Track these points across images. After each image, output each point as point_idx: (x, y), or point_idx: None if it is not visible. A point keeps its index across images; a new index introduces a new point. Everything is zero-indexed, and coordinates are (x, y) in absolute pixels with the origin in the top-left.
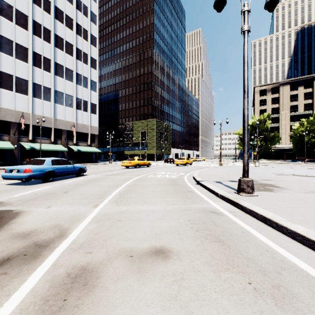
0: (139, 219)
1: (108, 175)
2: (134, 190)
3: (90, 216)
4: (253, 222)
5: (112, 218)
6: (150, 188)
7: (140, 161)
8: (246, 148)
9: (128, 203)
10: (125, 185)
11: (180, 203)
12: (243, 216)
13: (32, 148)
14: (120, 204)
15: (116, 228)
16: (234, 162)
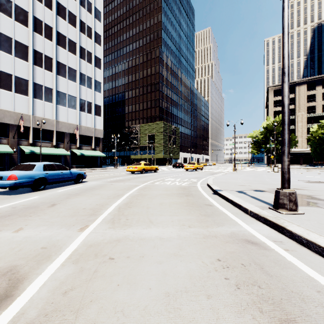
0: (140, 255)
1: (110, 182)
2: (138, 203)
3: (68, 249)
4: (322, 265)
5: (101, 254)
6: (157, 200)
7: (147, 165)
8: (286, 150)
9: (127, 224)
10: (127, 195)
11: (199, 224)
12: (300, 252)
13: (32, 152)
14: (117, 226)
15: (103, 277)
16: (247, 166)
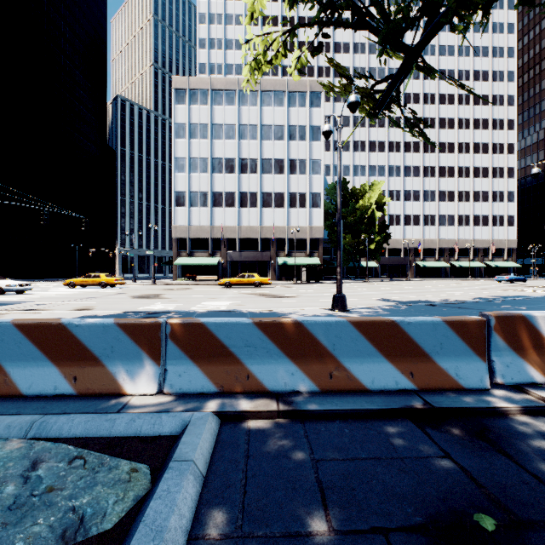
0: None
1: (543, 283)
2: None
3: None
4: None
5: None
6: None
7: None
8: None
9: None
10: None
11: None
12: None
13: (460, 266)
14: None
15: None
16: None
